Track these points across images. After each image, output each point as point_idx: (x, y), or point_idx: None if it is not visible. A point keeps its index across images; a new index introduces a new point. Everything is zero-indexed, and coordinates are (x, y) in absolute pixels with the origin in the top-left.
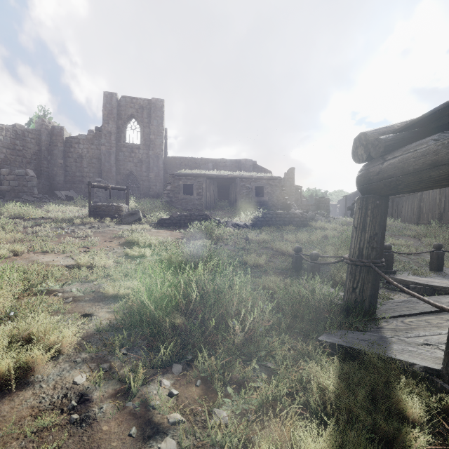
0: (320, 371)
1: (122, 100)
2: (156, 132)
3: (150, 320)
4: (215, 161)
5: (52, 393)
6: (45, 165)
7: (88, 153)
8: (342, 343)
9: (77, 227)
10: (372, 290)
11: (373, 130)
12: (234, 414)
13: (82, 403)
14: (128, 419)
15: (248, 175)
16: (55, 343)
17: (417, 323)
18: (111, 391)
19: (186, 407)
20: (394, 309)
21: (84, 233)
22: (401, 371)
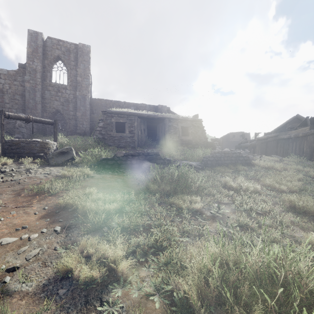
0: None
1: (48, 41)
2: (83, 74)
3: None
4: (136, 105)
5: None
6: None
7: (10, 89)
8: None
9: None
10: None
11: None
12: None
13: None
14: None
15: (174, 116)
16: None
17: None
18: None
19: None
20: None
21: None
22: None
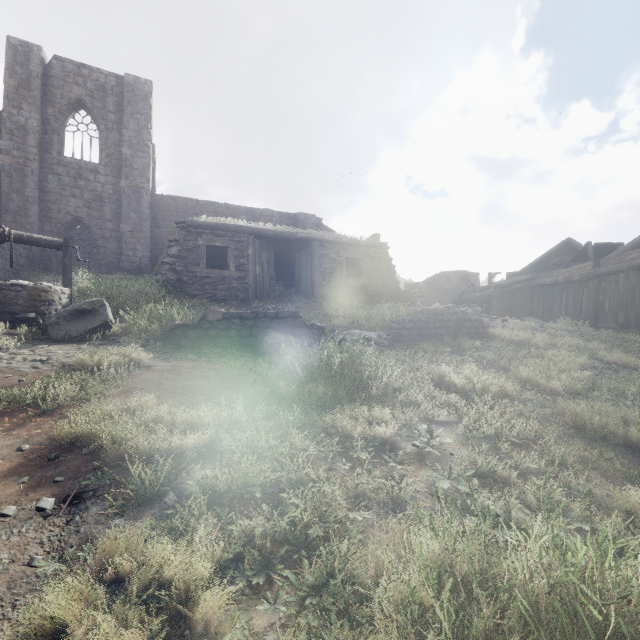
0: None
1: (55, 65)
2: (136, 143)
3: None
4: (251, 211)
5: None
6: None
7: None
8: None
9: None
10: None
11: None
12: None
13: None
14: None
15: (331, 236)
16: None
17: None
18: None
19: None
20: None
21: None
22: None
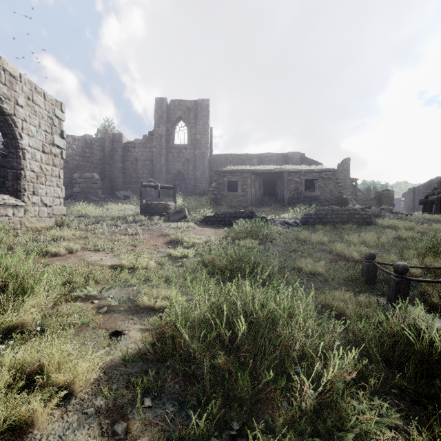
0: None
1: (171, 104)
2: (202, 131)
3: (184, 352)
4: (259, 156)
5: None
6: (108, 168)
7: (142, 156)
8: None
9: (129, 225)
10: None
11: None
12: None
13: None
14: None
15: (296, 168)
16: (66, 381)
17: None
18: None
19: None
20: None
21: (134, 231)
22: None
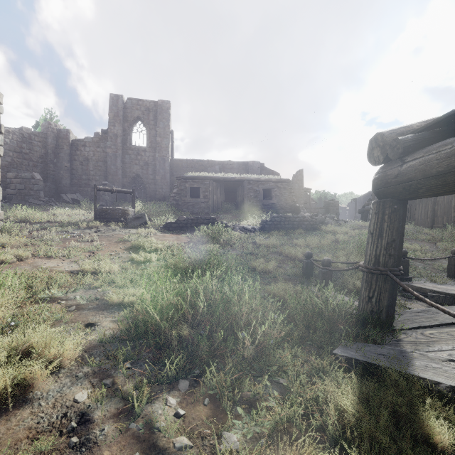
0: (337, 390)
1: (128, 102)
2: (163, 134)
3: (155, 331)
4: (221, 163)
5: (51, 413)
6: (51, 168)
7: (94, 156)
8: (358, 357)
9: (83, 231)
10: (389, 300)
11: (391, 131)
12: (245, 438)
13: (82, 423)
14: (131, 443)
15: (255, 177)
16: (55, 356)
17: (439, 335)
18: (113, 410)
19: (194, 429)
20: (413, 320)
21: (89, 238)
22: (425, 390)
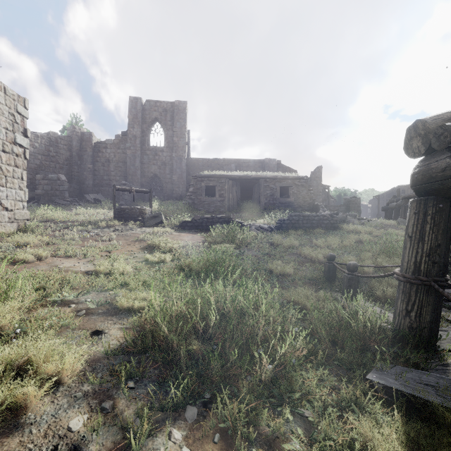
0: (378, 436)
1: (146, 104)
2: (179, 134)
3: (163, 343)
4: (237, 161)
5: (41, 444)
6: (75, 169)
7: (115, 158)
8: (399, 387)
9: (102, 230)
10: (432, 315)
11: (434, 116)
12: None
13: None
14: None
15: (272, 175)
16: (54, 372)
17: None
18: (109, 444)
19: None
20: None
21: (107, 237)
22: None
